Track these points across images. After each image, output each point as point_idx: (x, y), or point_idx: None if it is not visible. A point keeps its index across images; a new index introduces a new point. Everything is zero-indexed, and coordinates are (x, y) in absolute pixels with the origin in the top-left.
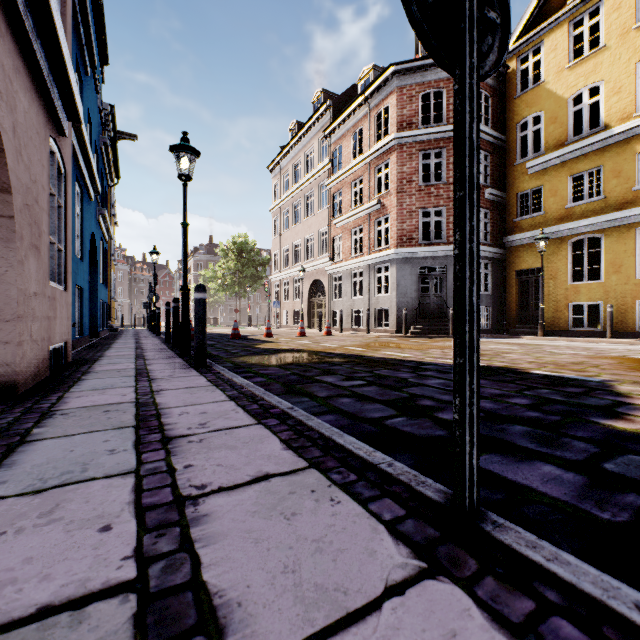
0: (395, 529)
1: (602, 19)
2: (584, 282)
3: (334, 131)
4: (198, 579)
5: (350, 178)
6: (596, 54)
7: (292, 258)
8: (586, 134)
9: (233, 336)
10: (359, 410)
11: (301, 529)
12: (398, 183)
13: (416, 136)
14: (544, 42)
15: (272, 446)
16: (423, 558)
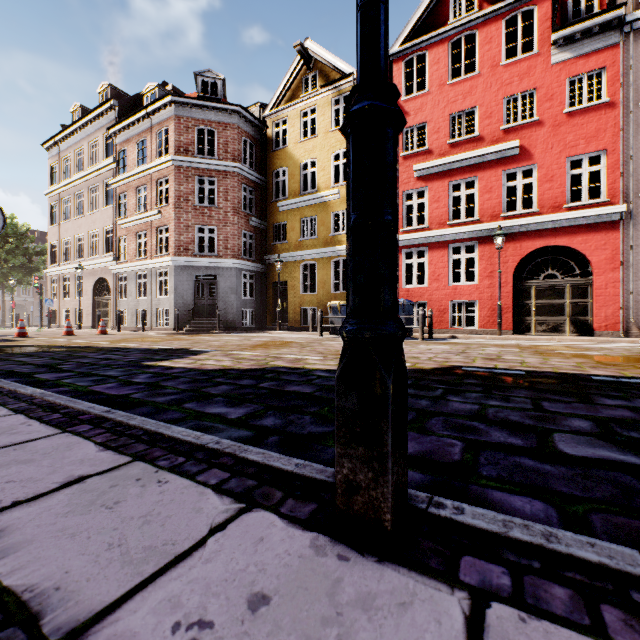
0: None
1: (317, 117)
2: (308, 293)
3: (120, 132)
4: None
5: (135, 183)
6: (314, 140)
7: (74, 252)
8: (309, 192)
9: None
10: (10, 368)
11: None
12: (176, 199)
13: (192, 162)
14: (288, 118)
15: None
16: None
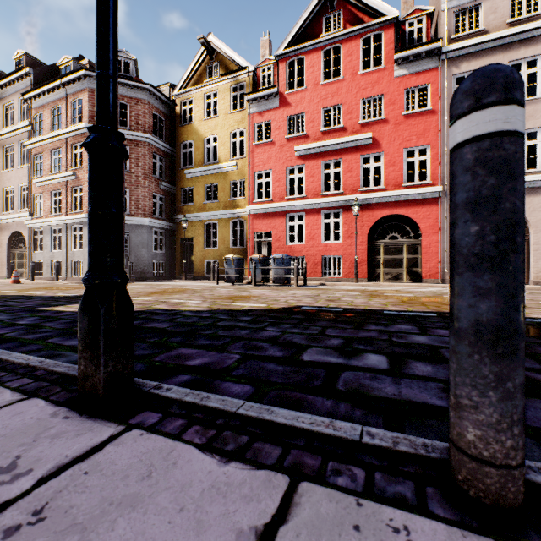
0: None
1: (218, 100)
2: (211, 248)
3: (35, 98)
4: None
5: (50, 146)
6: (216, 119)
7: None
8: (212, 163)
9: None
10: None
11: None
12: None
13: None
14: (194, 99)
15: None
16: None
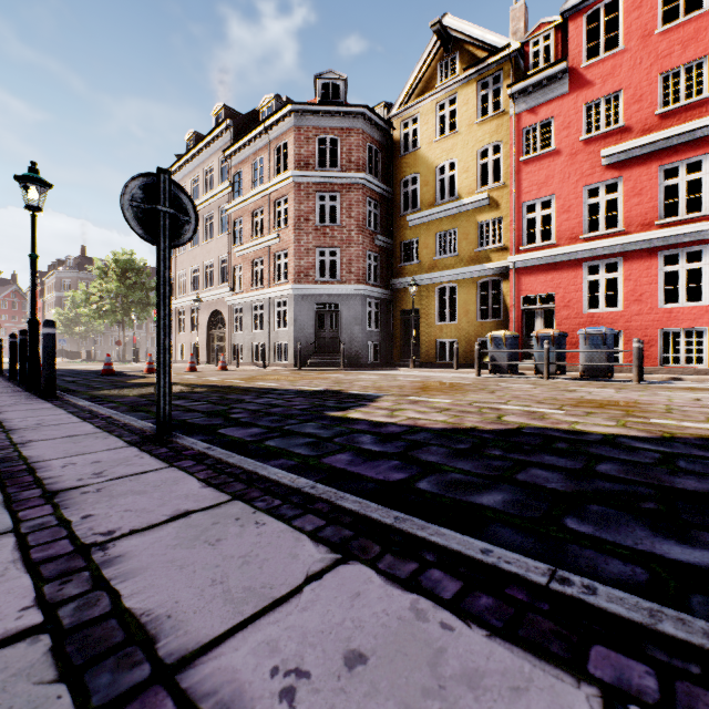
0: (128, 441)
1: (457, 108)
2: (446, 323)
3: (235, 154)
4: (21, 455)
5: (251, 207)
6: (453, 136)
7: (189, 285)
8: (447, 200)
9: (105, 372)
10: (178, 416)
11: (81, 444)
12: (296, 220)
13: (313, 177)
14: (420, 114)
15: (86, 428)
16: (131, 445)
